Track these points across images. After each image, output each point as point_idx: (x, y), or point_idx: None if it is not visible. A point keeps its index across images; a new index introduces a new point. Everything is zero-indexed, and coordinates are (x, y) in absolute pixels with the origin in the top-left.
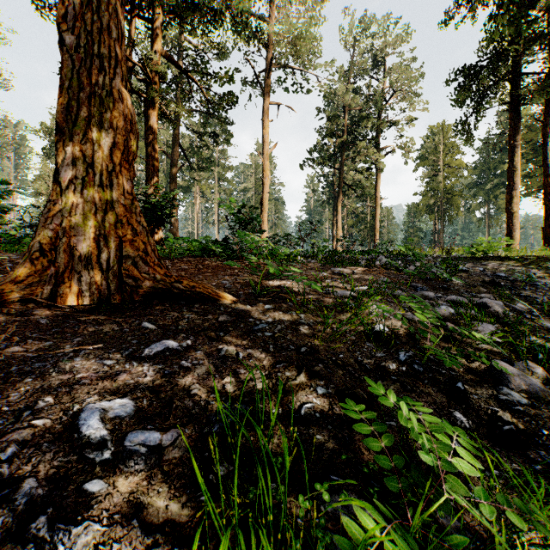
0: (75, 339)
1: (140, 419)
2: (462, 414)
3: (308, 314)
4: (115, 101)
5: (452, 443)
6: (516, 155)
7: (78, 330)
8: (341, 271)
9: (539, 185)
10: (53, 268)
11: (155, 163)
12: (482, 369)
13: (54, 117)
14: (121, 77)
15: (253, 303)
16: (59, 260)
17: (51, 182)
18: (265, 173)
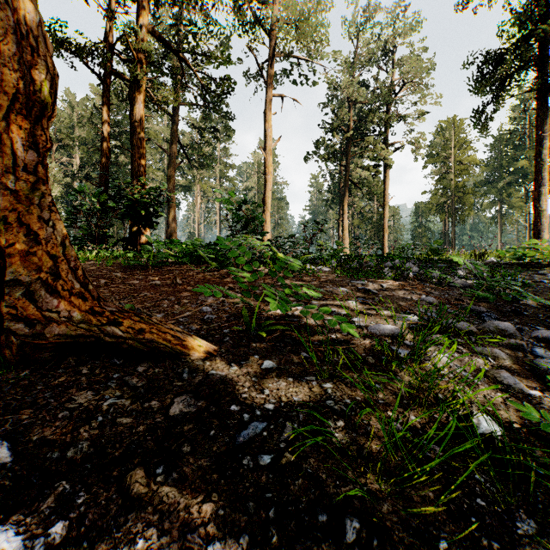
0: None
1: None
2: None
3: (337, 381)
4: None
5: None
6: (545, 147)
7: None
8: (366, 285)
9: None
10: None
11: (141, 155)
12: None
13: None
14: None
15: (242, 357)
16: None
17: None
18: (268, 169)
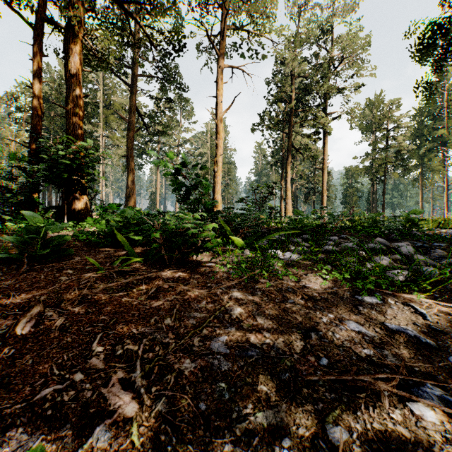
0: None
1: None
2: None
3: None
4: None
5: None
6: None
7: None
8: (388, 309)
9: None
10: None
11: (77, 112)
12: None
13: (19, 84)
14: None
15: None
16: None
17: (14, 146)
18: (219, 134)
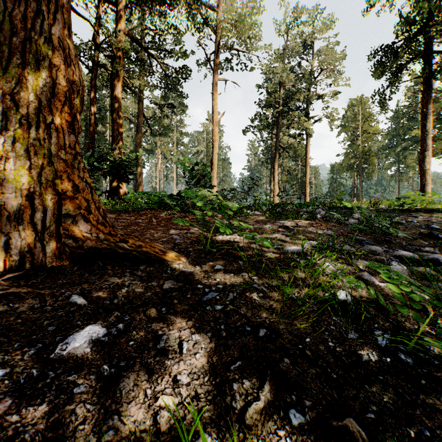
0: None
1: None
2: None
3: (260, 276)
4: (55, 49)
5: None
6: (428, 121)
7: None
8: (286, 223)
9: None
10: None
11: (119, 127)
12: None
13: None
14: (63, 25)
15: (202, 263)
16: None
17: None
18: (215, 137)
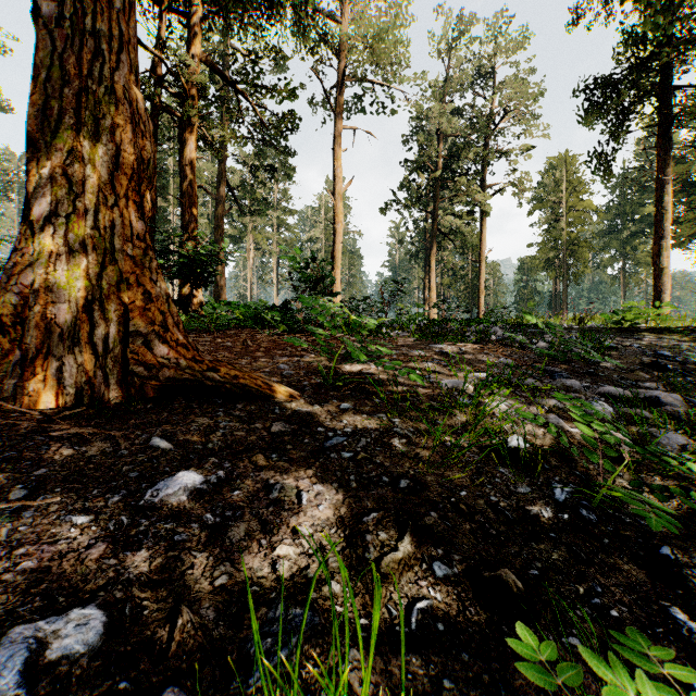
0: (35, 471)
1: (110, 661)
2: (682, 610)
3: (404, 417)
4: (119, 103)
5: (690, 688)
6: (666, 193)
7: (46, 454)
8: (444, 348)
9: (691, 233)
10: (20, 352)
11: (192, 204)
12: (683, 513)
13: None
14: (129, 68)
15: (323, 401)
16: (29, 340)
17: None
18: (338, 217)
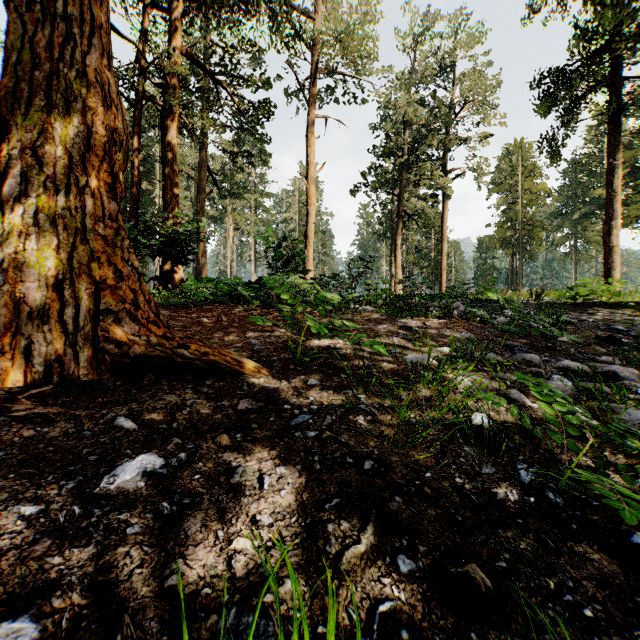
0: None
1: None
2: None
3: (370, 393)
4: (90, 86)
5: None
6: (616, 176)
7: (6, 435)
8: (409, 323)
9: (638, 214)
10: None
11: (174, 187)
12: None
13: None
14: (101, 52)
15: (290, 377)
16: None
17: None
18: (311, 200)
